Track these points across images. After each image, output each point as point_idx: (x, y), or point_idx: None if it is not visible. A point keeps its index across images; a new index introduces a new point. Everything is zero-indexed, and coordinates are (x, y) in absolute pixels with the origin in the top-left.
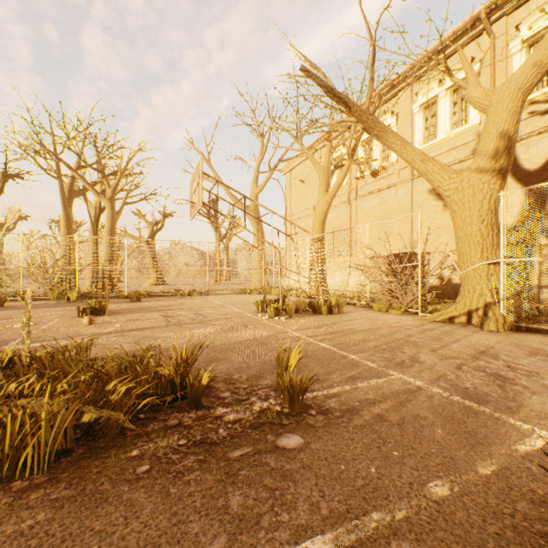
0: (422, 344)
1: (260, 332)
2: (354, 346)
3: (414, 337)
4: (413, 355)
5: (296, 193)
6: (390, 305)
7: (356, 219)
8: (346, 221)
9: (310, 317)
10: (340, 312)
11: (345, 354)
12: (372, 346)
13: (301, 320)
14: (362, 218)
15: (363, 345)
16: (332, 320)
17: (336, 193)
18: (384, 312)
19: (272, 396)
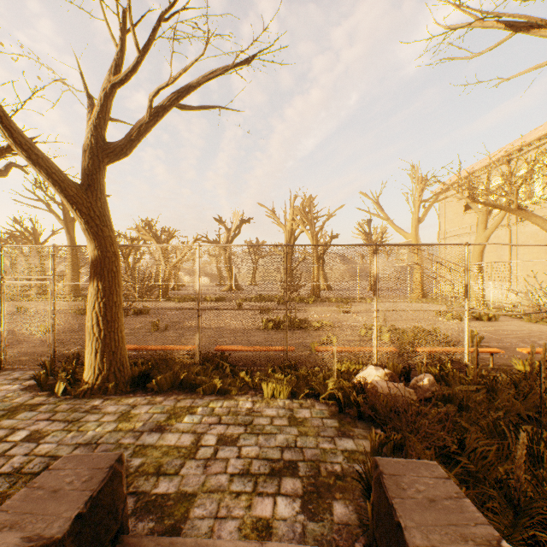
0: (543, 338)
1: (448, 327)
2: (502, 335)
3: (542, 336)
4: (533, 341)
5: (450, 213)
6: (539, 318)
7: (516, 241)
8: (505, 242)
9: (474, 322)
10: (496, 321)
11: (497, 337)
12: (512, 336)
13: (469, 323)
14: (522, 241)
15: (507, 336)
16: (490, 324)
17: (493, 231)
18: (533, 323)
19: (468, 343)
